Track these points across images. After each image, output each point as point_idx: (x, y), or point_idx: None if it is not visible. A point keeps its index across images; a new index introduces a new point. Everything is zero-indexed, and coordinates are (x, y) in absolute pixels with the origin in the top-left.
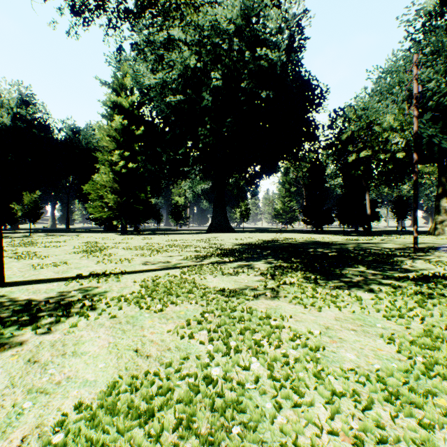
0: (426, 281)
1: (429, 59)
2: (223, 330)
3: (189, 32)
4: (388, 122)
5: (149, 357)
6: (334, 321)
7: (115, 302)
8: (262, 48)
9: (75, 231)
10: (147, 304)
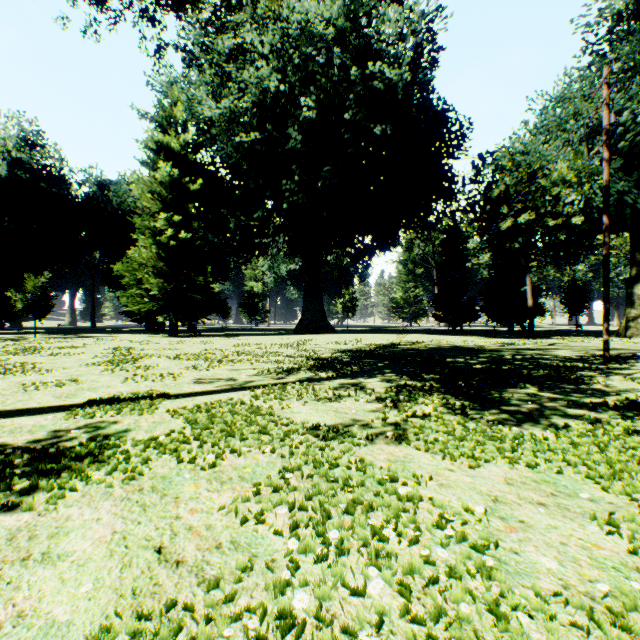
0: (636, 410)
1: (620, 79)
2: (317, 505)
3: (267, 32)
4: (560, 172)
5: (179, 566)
6: (504, 486)
7: (140, 449)
8: (375, 63)
9: (103, 331)
10: (191, 454)
